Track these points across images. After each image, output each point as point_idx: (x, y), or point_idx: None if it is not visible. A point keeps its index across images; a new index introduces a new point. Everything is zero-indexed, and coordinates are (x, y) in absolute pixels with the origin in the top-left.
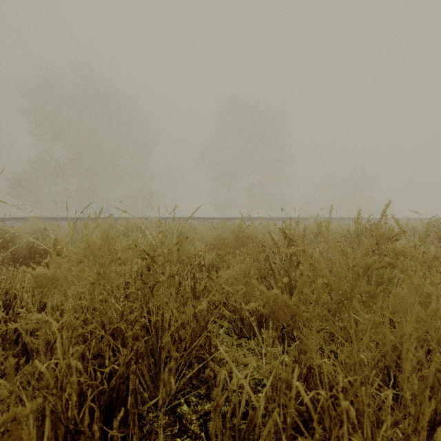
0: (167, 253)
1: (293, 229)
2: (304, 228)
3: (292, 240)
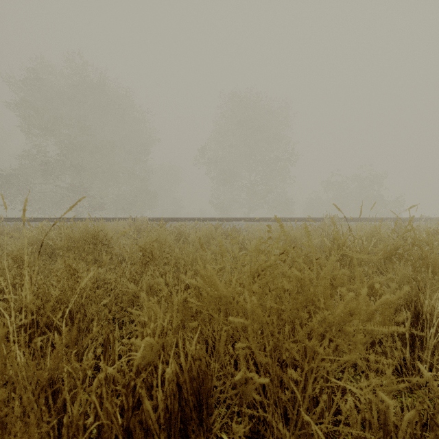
0: None
1: None
2: None
3: None
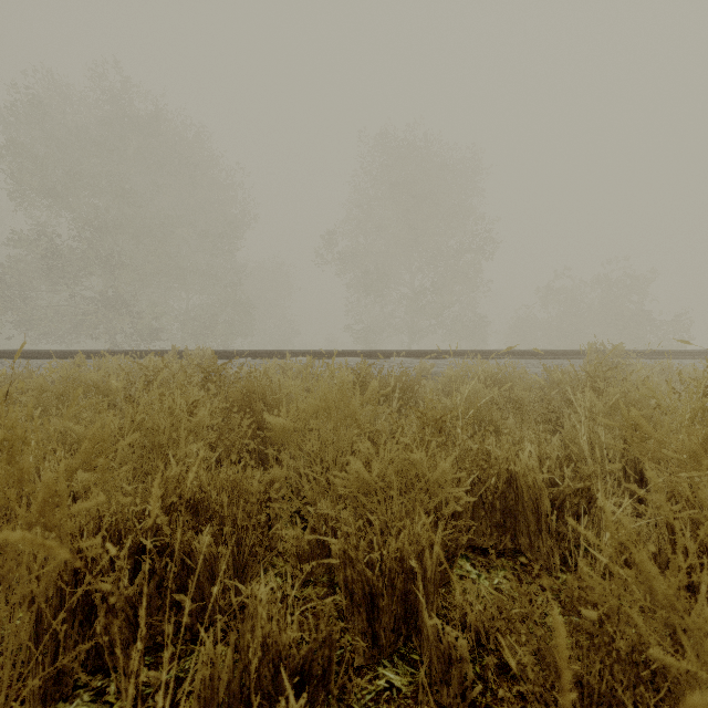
0: None
1: None
2: None
3: None
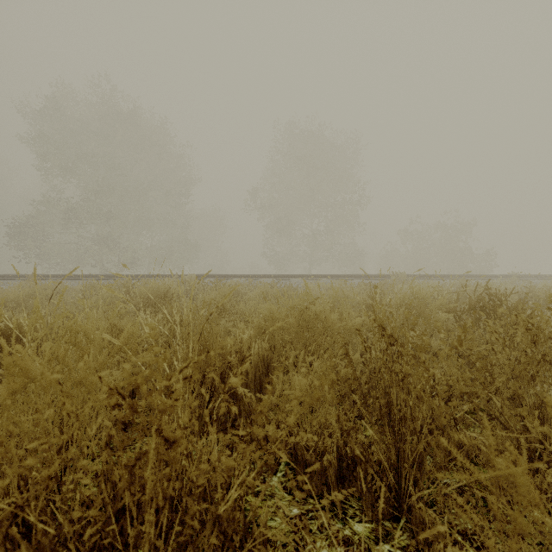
0: (167, 387)
1: (394, 318)
2: (415, 318)
3: (393, 338)
